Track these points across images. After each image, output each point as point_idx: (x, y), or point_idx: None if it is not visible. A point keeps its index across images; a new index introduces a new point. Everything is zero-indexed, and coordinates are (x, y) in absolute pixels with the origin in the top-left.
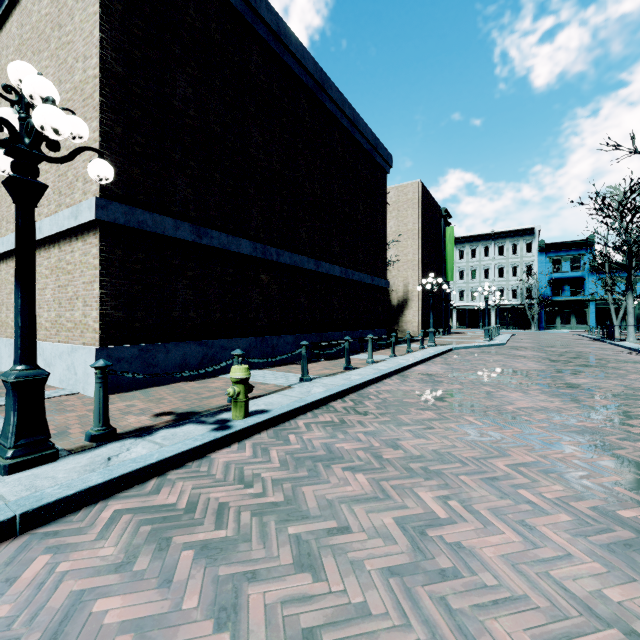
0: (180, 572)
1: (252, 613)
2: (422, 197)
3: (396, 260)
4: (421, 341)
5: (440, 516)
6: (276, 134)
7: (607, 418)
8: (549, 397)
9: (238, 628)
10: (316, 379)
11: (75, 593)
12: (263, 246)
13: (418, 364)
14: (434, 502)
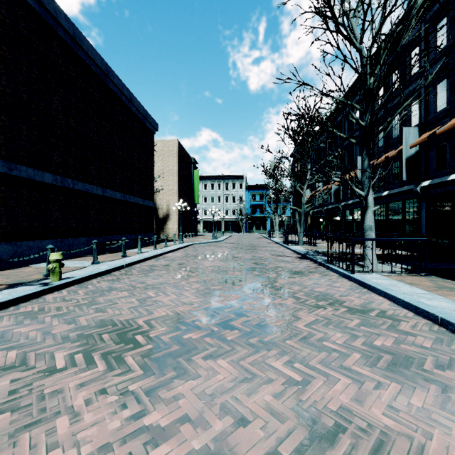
0: (47, 321)
1: (81, 321)
2: (178, 150)
3: (161, 189)
4: (174, 240)
5: (153, 296)
6: (72, 102)
7: (234, 266)
8: (221, 262)
9: (77, 323)
10: (103, 262)
11: (0, 331)
12: (62, 178)
13: (169, 253)
14: (152, 294)
